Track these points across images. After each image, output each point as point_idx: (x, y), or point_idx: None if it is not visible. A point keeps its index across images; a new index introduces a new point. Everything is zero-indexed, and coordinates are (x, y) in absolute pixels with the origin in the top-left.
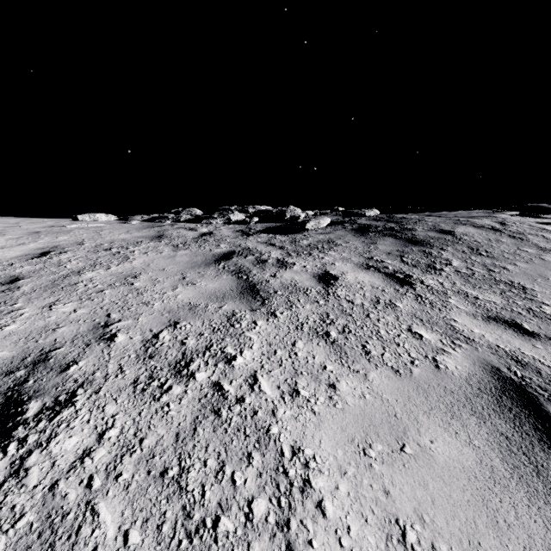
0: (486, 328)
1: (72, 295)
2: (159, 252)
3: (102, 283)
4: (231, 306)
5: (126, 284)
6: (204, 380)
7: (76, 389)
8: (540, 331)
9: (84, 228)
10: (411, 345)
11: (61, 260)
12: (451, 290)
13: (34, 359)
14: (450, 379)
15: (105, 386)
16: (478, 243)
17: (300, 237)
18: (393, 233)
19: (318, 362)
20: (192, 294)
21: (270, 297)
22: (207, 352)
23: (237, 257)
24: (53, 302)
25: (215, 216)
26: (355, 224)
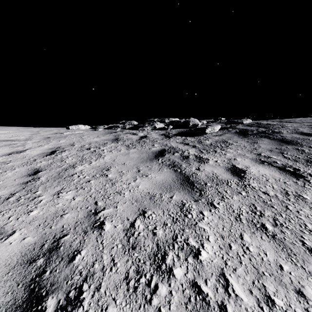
0: None
1: (71, 185)
2: (119, 150)
3: (88, 175)
4: (178, 197)
5: (103, 175)
6: (182, 278)
7: (81, 284)
8: None
9: (73, 134)
10: None
11: (62, 157)
12: None
13: (49, 246)
14: None
15: (103, 281)
16: None
17: (203, 138)
18: (267, 135)
19: (272, 260)
20: (148, 185)
21: (204, 188)
22: (175, 244)
23: (168, 154)
24: (60, 190)
25: (146, 125)
26: (236, 129)
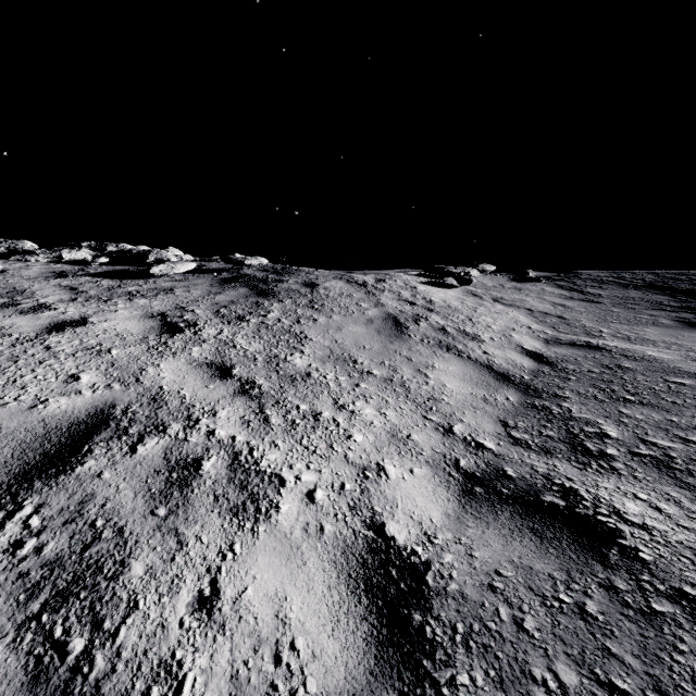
0: (183, 372)
1: None
2: None
3: None
4: None
5: None
6: None
7: None
8: (242, 374)
9: None
10: (41, 389)
11: None
12: (218, 339)
13: None
14: (26, 417)
15: None
16: (326, 296)
17: (137, 283)
18: (257, 284)
19: None
20: None
21: None
22: None
23: None
24: None
25: (38, 251)
26: (235, 273)
